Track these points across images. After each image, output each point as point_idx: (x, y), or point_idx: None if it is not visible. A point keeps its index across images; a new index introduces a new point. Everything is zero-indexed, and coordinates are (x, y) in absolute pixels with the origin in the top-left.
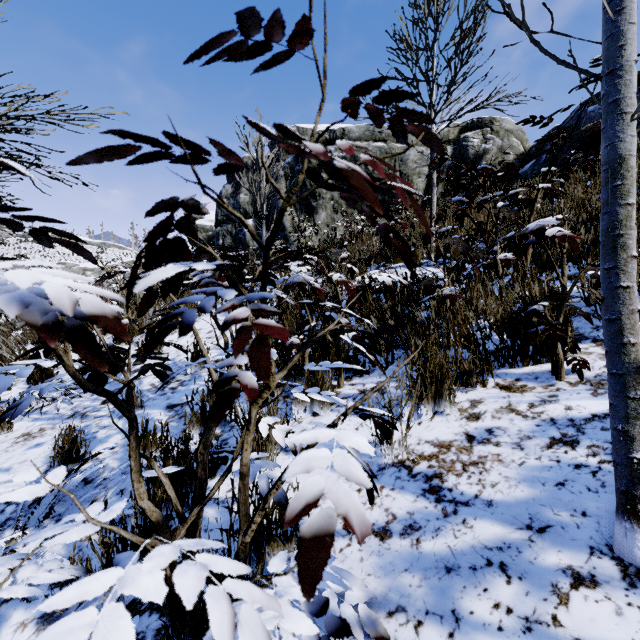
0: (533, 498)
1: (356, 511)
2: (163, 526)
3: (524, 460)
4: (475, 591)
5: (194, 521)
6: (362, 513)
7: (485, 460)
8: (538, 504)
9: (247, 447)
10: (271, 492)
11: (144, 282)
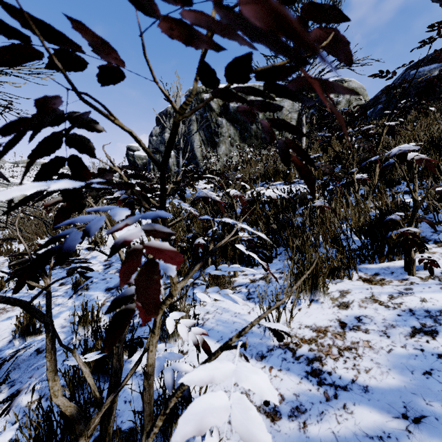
0: (404, 386)
1: None
2: (77, 418)
3: (391, 347)
4: None
5: (109, 406)
6: None
7: (357, 346)
8: (410, 392)
9: (152, 348)
10: (171, 400)
11: None
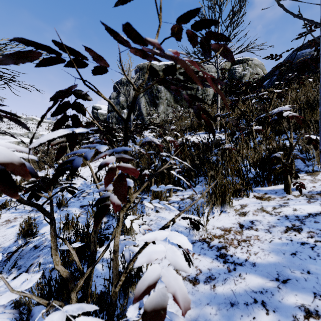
0: (278, 262)
1: (181, 291)
2: (70, 279)
3: (272, 239)
4: (248, 318)
5: (89, 275)
6: (185, 292)
7: (250, 239)
8: (281, 265)
9: (117, 235)
10: (130, 263)
11: (38, 140)
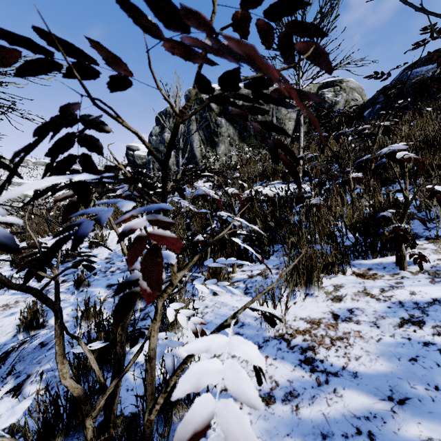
0: (391, 371)
1: None
2: (84, 399)
3: (381, 337)
4: None
5: (113, 390)
6: None
7: (349, 336)
8: (396, 377)
9: (154, 334)
10: (172, 378)
11: (6, 194)
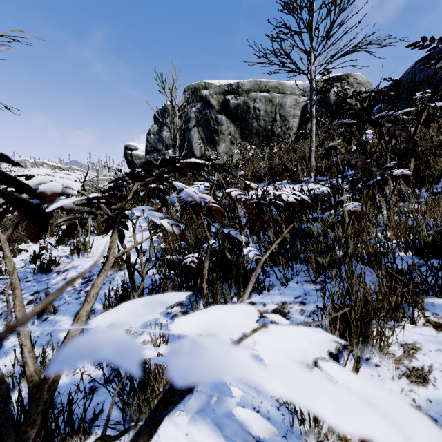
0: None
1: None
2: None
3: None
4: None
5: None
6: None
7: None
8: None
9: None
10: None
11: None
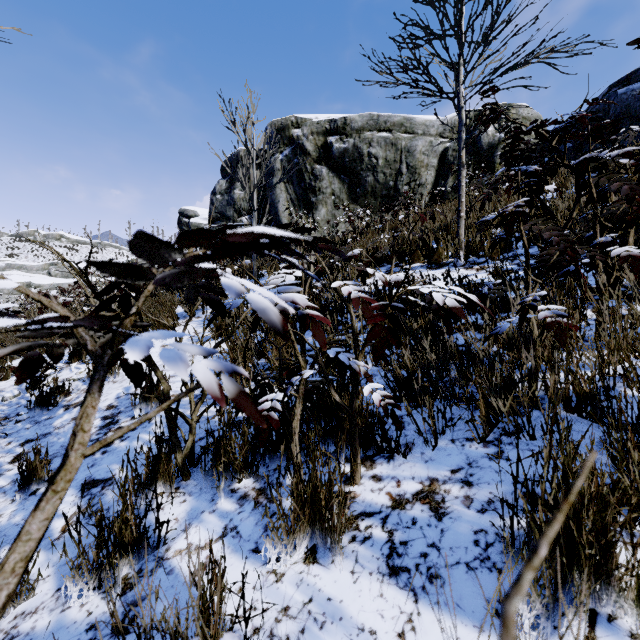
0: None
1: None
2: None
3: None
4: None
5: None
6: None
7: None
8: None
9: None
10: None
11: None
